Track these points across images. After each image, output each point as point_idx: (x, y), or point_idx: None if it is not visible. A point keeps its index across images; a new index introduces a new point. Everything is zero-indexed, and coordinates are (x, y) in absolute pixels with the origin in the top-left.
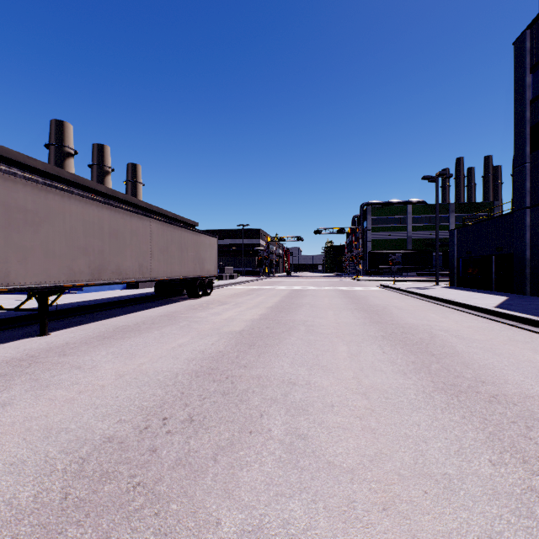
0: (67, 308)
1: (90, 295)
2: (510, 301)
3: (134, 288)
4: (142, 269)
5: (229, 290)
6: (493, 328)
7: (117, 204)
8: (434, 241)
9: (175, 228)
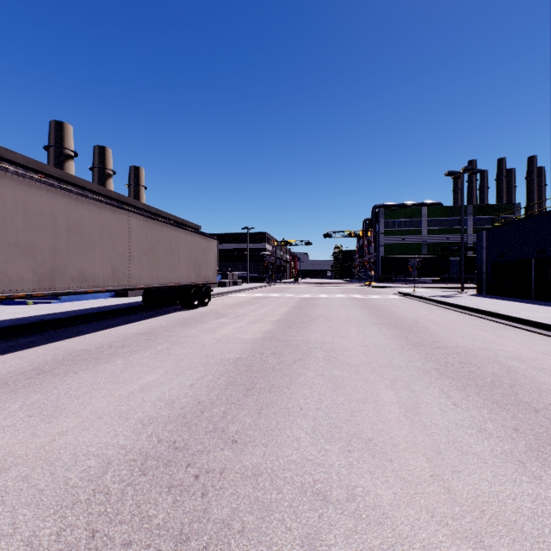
0: (20, 324)
1: (66, 305)
2: None
3: (123, 296)
4: (117, 275)
5: (231, 299)
6: None
7: (80, 191)
8: (450, 245)
9: (163, 226)
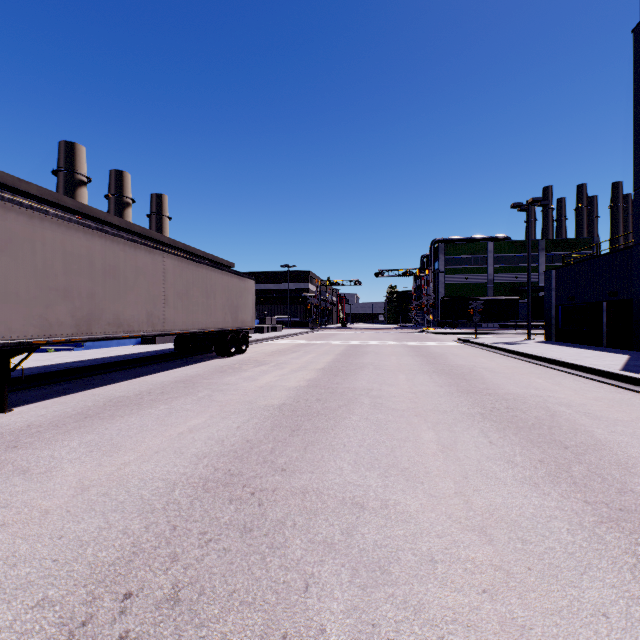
0: (51, 371)
1: (91, 352)
2: (637, 362)
3: (150, 343)
4: (152, 320)
5: (270, 346)
6: (630, 400)
7: (115, 231)
8: (520, 285)
9: (198, 266)
